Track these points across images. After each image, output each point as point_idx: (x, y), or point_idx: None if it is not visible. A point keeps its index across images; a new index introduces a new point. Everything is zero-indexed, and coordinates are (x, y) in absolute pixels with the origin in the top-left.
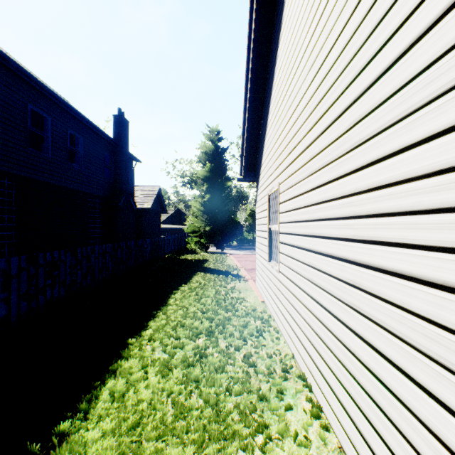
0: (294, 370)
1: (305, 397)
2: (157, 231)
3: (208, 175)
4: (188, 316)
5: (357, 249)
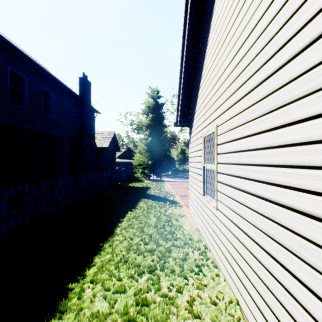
0: None
1: None
2: (113, 164)
3: (150, 123)
4: (131, 248)
5: None
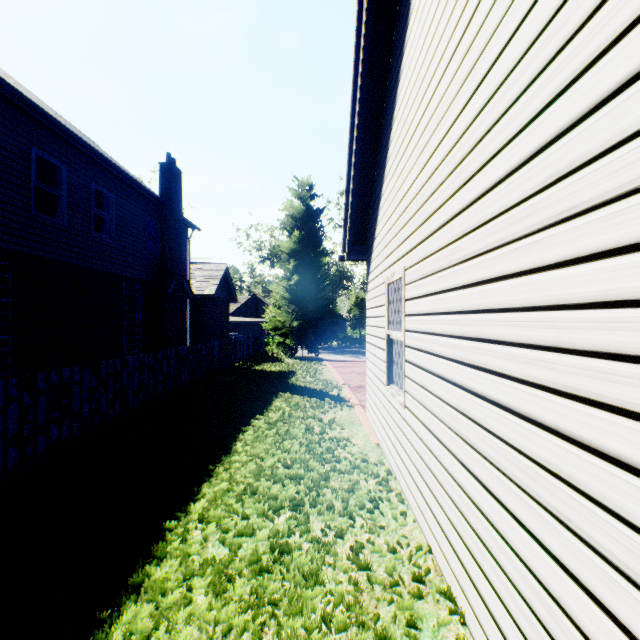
0: (433, 578)
1: (454, 635)
2: (223, 328)
3: (296, 247)
4: (262, 473)
5: (566, 410)
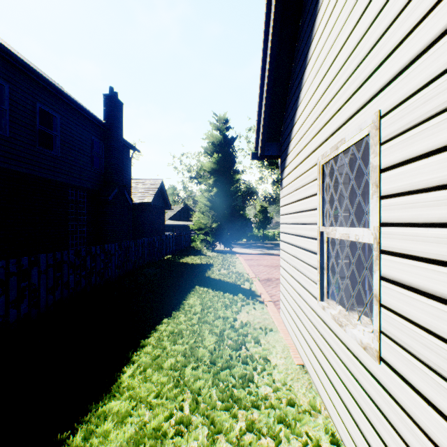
0: None
1: None
2: (160, 228)
3: (215, 167)
4: None
5: None
